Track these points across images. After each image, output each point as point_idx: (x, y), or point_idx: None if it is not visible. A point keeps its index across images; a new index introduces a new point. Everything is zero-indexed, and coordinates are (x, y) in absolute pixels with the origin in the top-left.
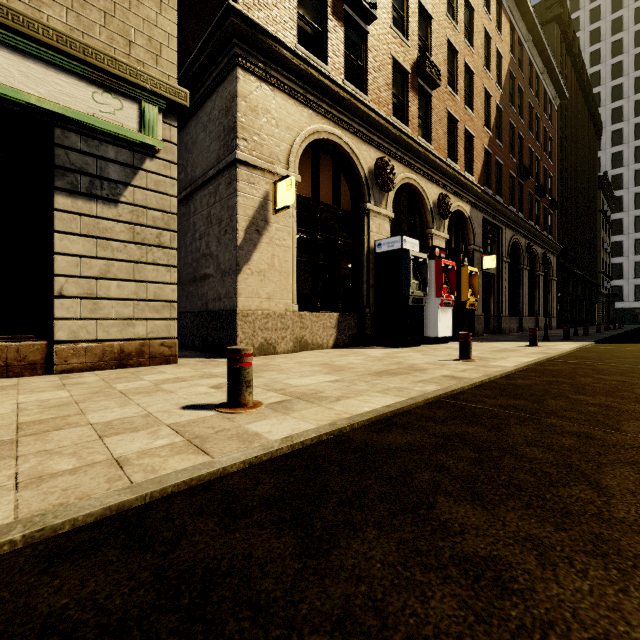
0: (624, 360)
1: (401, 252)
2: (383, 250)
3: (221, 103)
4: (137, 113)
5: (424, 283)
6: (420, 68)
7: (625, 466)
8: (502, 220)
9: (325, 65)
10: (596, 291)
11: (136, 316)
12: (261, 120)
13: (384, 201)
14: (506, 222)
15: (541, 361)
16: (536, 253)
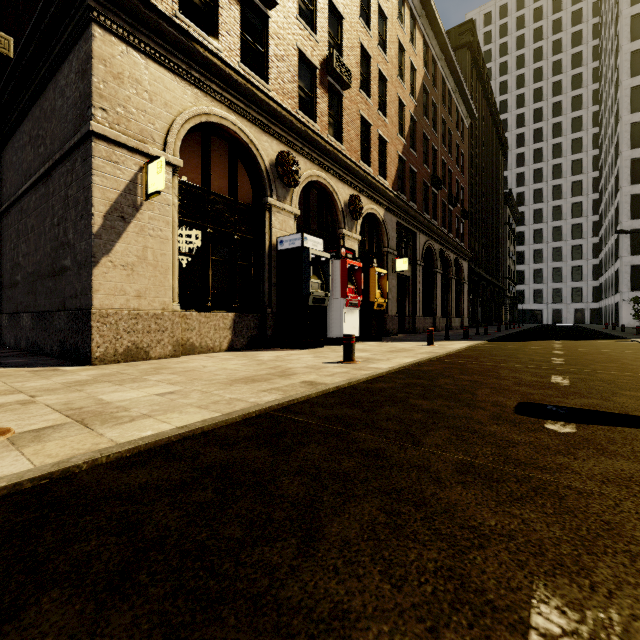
0: (496, 358)
1: (301, 250)
2: (285, 247)
3: (77, 64)
4: None
5: (327, 283)
6: (329, 65)
7: (376, 498)
8: (416, 225)
9: (215, 42)
10: (503, 294)
11: None
12: (128, 90)
13: (289, 197)
14: (420, 227)
15: (422, 361)
16: (449, 258)
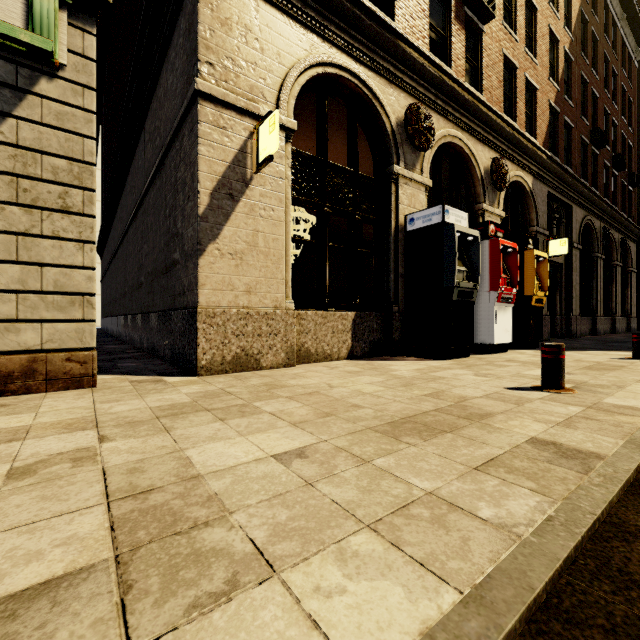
0: None
1: (442, 227)
2: (416, 227)
3: (185, 23)
4: (22, 5)
5: (474, 270)
6: None
7: None
8: (572, 196)
9: None
10: None
11: (22, 316)
12: (236, 39)
13: (418, 164)
14: (577, 199)
15: None
16: (613, 239)
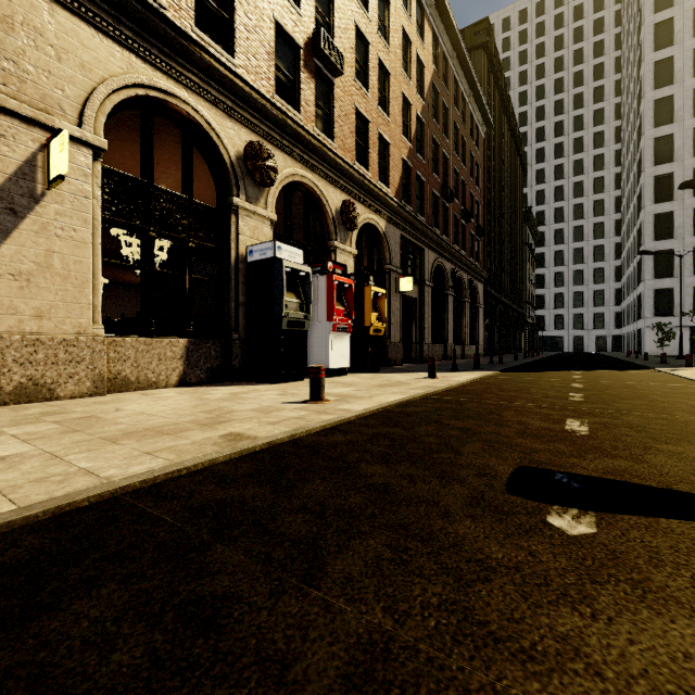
0: (504, 394)
1: (274, 262)
2: (255, 259)
3: None
4: None
5: (307, 303)
6: (316, 46)
7: None
8: (424, 241)
9: None
10: (522, 320)
11: None
12: (21, 41)
13: (263, 198)
14: (429, 243)
15: (412, 399)
16: (462, 279)
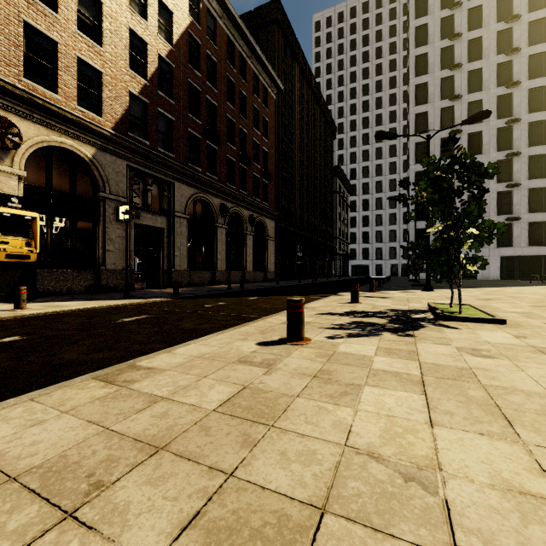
0: None
1: None
2: None
3: None
4: None
5: None
6: None
7: None
8: (173, 175)
9: None
10: (332, 252)
11: None
12: None
13: None
14: (180, 178)
15: None
16: (241, 214)
